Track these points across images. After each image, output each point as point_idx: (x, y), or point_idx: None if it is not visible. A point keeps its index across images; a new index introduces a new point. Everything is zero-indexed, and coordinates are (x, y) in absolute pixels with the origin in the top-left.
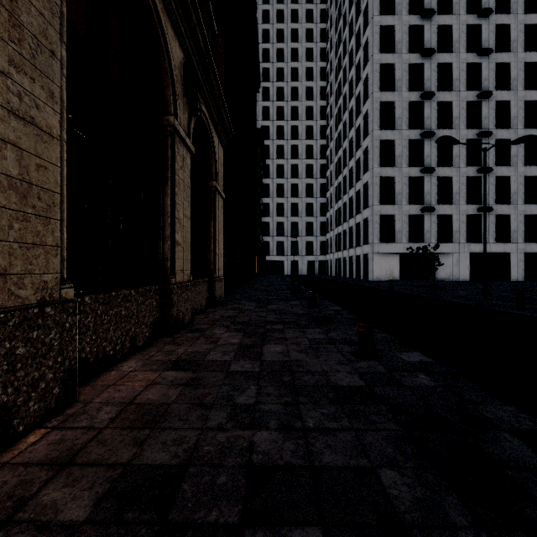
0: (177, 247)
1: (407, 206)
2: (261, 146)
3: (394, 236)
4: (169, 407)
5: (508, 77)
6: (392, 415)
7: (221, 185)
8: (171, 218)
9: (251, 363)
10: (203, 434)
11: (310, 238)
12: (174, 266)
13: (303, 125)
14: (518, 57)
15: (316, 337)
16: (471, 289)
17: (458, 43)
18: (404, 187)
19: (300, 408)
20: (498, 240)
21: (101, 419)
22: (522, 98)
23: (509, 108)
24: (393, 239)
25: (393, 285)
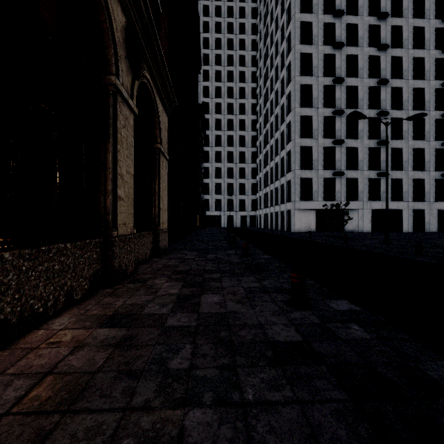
0: (119, 201)
1: (322, 171)
2: (202, 119)
3: (312, 195)
4: (92, 377)
5: (401, 68)
6: (335, 379)
7: (166, 148)
8: (113, 174)
9: (188, 316)
10: (125, 417)
11: (242, 197)
12: (116, 220)
13: (237, 103)
14: (408, 53)
15: (251, 286)
16: (374, 239)
17: (362, 39)
18: (319, 155)
19: (238, 372)
20: (393, 199)
21: (4, 400)
22: (411, 86)
23: (402, 93)
24: (310, 198)
25: (311, 236)
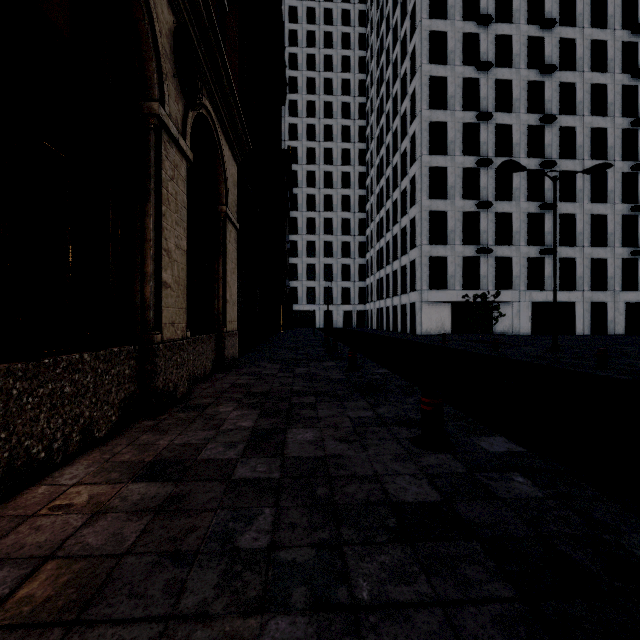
0: (165, 290)
1: (461, 247)
2: (287, 171)
3: (446, 281)
4: (118, 564)
5: (574, 100)
6: (495, 563)
7: (235, 212)
8: (155, 249)
9: (267, 463)
10: (167, 633)
11: (346, 284)
12: (159, 317)
13: (338, 148)
14: (584, 77)
15: (361, 415)
16: (536, 345)
17: (518, 57)
18: (457, 224)
19: (345, 554)
20: (563, 287)
21: None
22: (588, 125)
23: (574, 136)
24: (444, 285)
25: (446, 340)
